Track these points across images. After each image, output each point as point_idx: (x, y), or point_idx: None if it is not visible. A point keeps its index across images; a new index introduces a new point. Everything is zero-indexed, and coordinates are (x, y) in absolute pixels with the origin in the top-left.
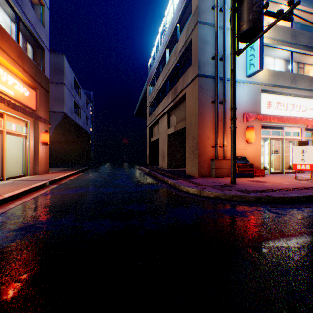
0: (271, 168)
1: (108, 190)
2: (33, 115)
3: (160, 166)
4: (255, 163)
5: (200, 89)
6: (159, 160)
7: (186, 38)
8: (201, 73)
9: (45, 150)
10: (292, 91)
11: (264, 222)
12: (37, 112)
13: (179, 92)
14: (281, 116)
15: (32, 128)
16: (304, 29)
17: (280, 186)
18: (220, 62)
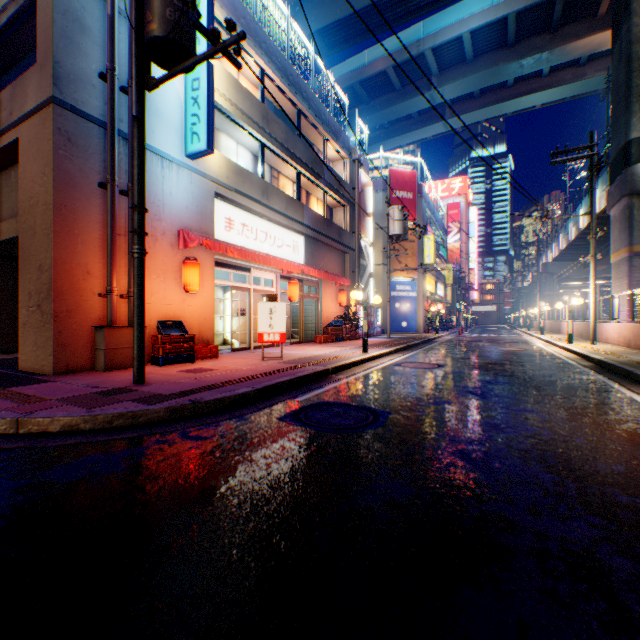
0: (237, 341)
1: None
2: None
3: None
4: (205, 333)
5: (64, 140)
6: None
7: None
8: (66, 98)
9: None
10: (265, 211)
11: (157, 473)
12: None
13: None
14: (249, 249)
15: None
16: (283, 119)
17: (232, 376)
18: (126, 97)
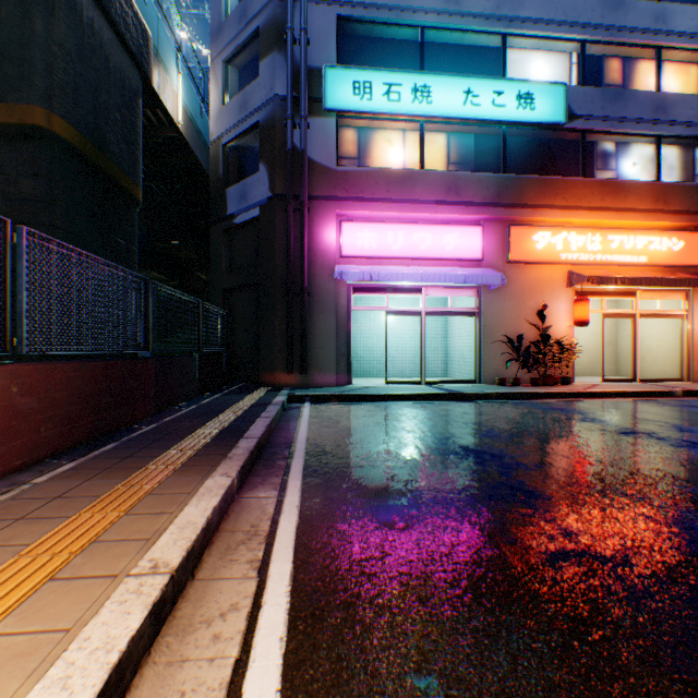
0: None
1: None
2: (675, 282)
3: None
4: None
5: None
6: None
7: None
8: None
9: None
10: None
11: None
12: None
13: None
14: None
15: (694, 300)
16: None
17: None
18: None
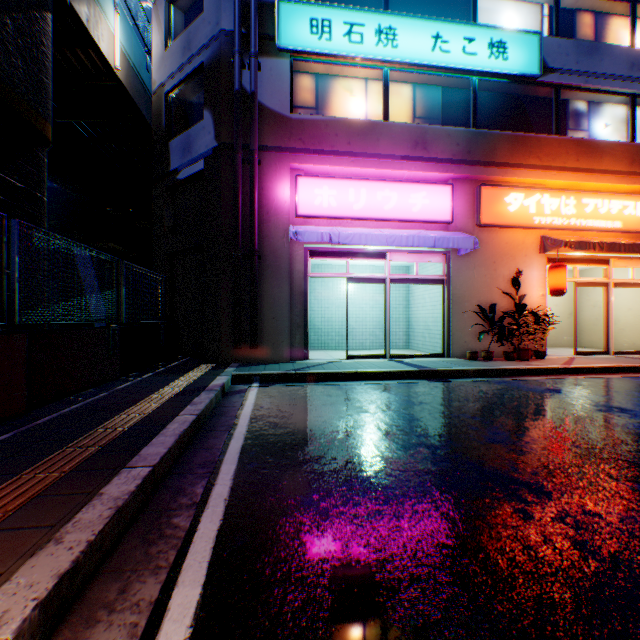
0: None
1: None
2: None
3: None
4: None
5: None
6: None
7: None
8: None
9: None
10: None
11: None
12: None
13: None
14: None
15: None
16: None
17: None
18: None
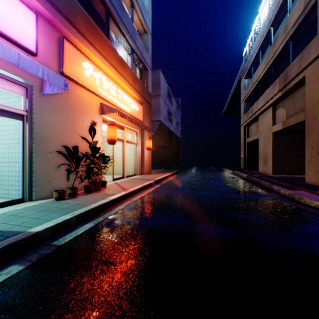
0: None
1: (206, 193)
2: (142, 126)
3: (259, 170)
4: None
5: None
6: (256, 163)
7: (304, 3)
8: None
9: (148, 154)
10: None
11: None
12: (143, 123)
13: (291, 77)
14: None
15: (139, 137)
16: None
17: None
18: None
